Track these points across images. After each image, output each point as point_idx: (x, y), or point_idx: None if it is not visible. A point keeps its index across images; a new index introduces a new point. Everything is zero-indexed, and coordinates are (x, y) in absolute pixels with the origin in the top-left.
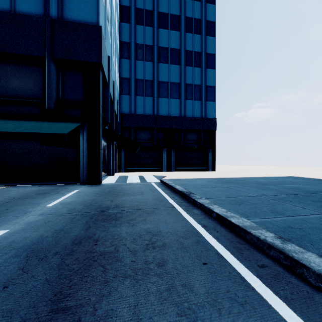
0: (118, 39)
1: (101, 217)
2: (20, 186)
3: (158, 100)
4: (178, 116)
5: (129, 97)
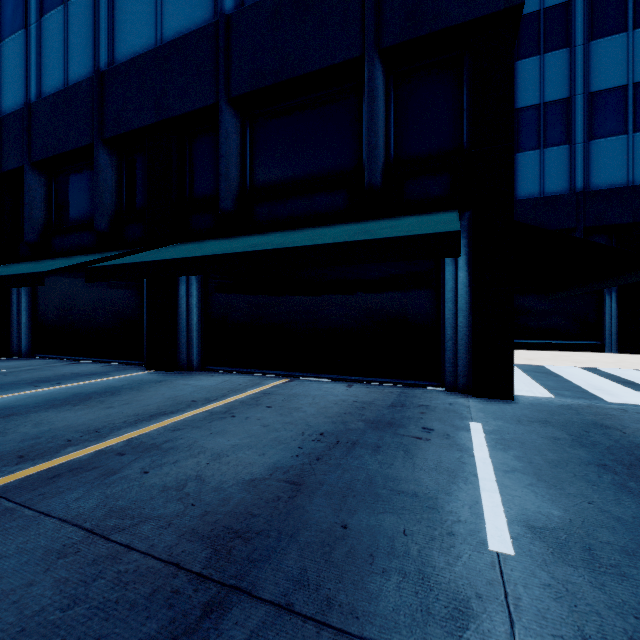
0: None
1: None
2: (308, 381)
3: (589, 149)
4: None
5: None
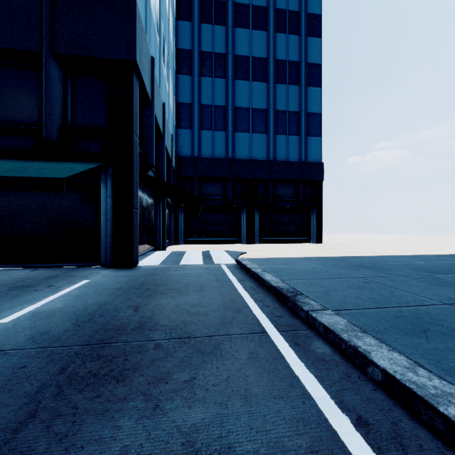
0: (175, 46)
1: (88, 364)
2: (1, 270)
3: (234, 136)
4: (265, 160)
5: (191, 133)
